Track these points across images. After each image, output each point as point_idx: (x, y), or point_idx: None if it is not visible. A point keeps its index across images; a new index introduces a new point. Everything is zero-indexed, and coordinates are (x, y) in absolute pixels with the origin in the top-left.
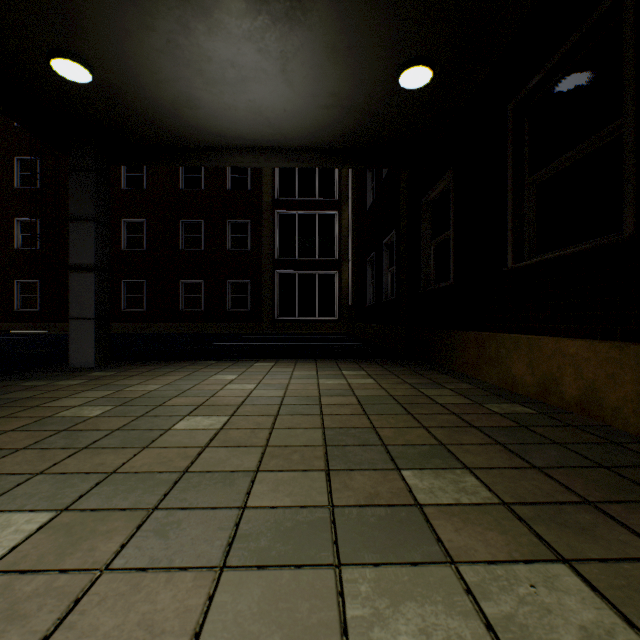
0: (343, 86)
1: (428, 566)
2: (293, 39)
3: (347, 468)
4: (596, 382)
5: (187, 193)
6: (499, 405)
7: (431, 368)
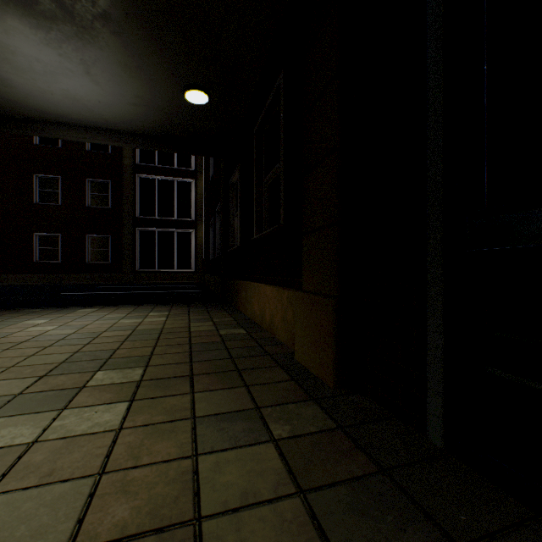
0: (145, 92)
1: (46, 412)
2: (89, 53)
3: (60, 373)
4: (273, 311)
5: (42, 149)
6: (230, 330)
7: (224, 308)
